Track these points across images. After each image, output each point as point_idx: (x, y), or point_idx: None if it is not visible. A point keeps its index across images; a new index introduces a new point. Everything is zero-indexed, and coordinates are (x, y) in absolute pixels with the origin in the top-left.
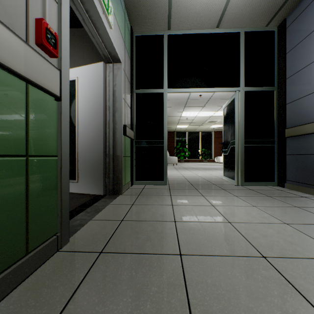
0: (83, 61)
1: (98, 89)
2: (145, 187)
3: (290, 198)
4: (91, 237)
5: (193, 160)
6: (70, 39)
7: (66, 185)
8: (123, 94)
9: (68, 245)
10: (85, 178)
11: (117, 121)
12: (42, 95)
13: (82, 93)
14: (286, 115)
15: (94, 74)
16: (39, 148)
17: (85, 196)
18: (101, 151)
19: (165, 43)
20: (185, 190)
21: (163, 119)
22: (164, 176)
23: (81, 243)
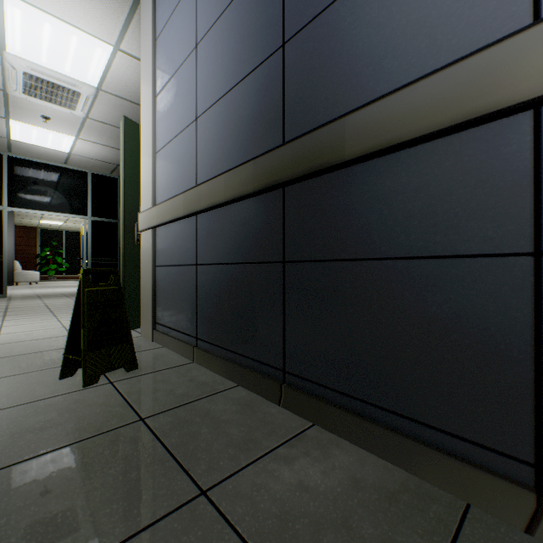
0: None
1: None
2: None
3: None
4: None
5: (77, 276)
6: None
7: None
8: None
9: None
10: None
11: None
12: None
13: None
14: None
15: None
16: None
17: None
18: None
19: (5, 163)
20: (28, 299)
21: (3, 235)
22: (4, 290)
23: None
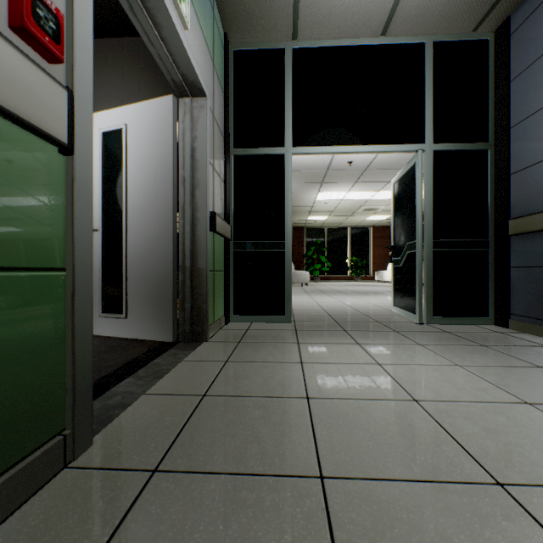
0: (138, 96)
1: (164, 145)
2: (251, 326)
3: (524, 349)
4: (139, 434)
5: (336, 277)
6: (116, 57)
7: (87, 329)
8: (210, 155)
9: (89, 452)
10: (139, 311)
11: (198, 206)
12: (28, 139)
13: (134, 153)
14: (510, 194)
15: (157, 117)
16: (18, 252)
17: (138, 343)
18: (170, 261)
19: (287, 64)
20: (325, 333)
21: (284, 202)
22: (286, 307)
23: (116, 447)
